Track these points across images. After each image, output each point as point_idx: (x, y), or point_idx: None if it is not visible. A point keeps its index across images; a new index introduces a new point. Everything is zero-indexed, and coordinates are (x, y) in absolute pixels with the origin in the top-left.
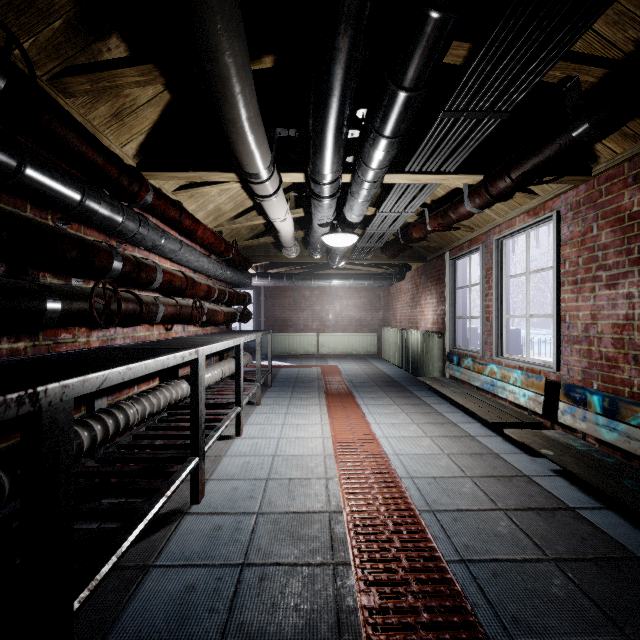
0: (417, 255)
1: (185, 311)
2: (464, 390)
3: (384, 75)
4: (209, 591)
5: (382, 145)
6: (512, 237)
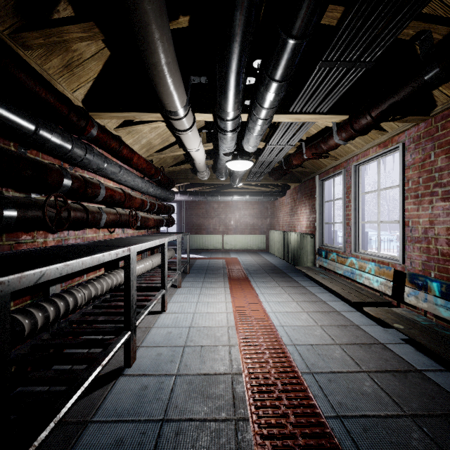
0: (295, 178)
1: (123, 218)
2: (330, 276)
3: (276, 26)
4: (134, 445)
5: (273, 88)
6: (366, 163)
